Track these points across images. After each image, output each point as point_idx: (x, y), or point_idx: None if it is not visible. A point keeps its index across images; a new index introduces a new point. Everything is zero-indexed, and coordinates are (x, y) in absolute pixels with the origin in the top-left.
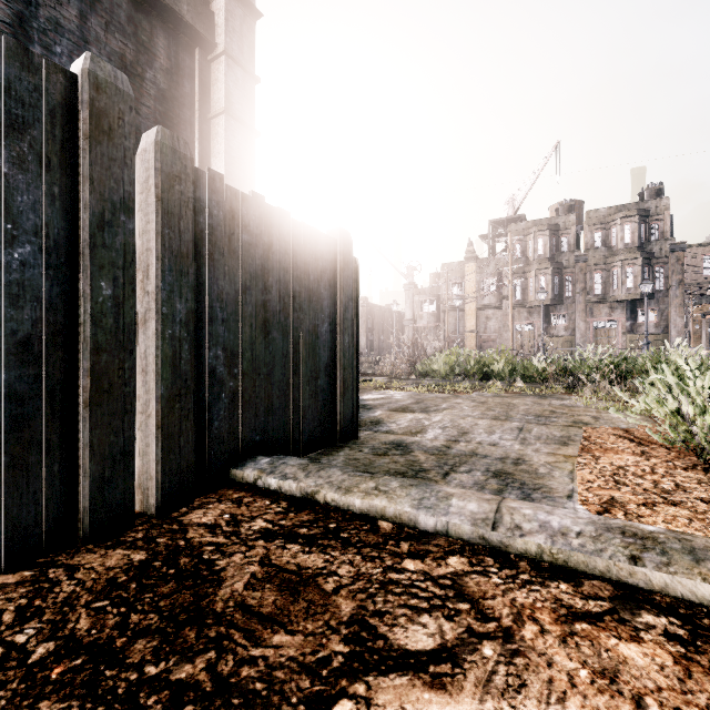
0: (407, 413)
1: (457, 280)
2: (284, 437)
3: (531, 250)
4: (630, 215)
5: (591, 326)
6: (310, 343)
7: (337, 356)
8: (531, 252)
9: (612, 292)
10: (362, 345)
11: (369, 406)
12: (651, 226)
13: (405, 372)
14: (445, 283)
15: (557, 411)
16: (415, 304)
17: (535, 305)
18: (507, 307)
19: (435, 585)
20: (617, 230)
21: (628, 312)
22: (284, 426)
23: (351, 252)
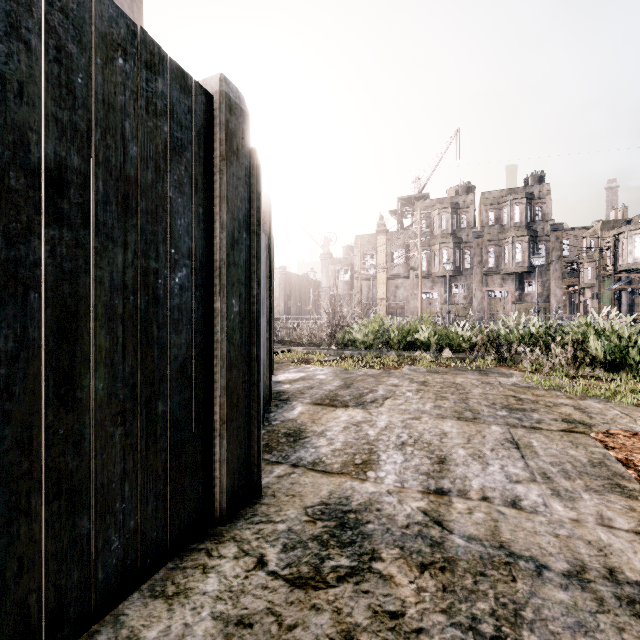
0: (338, 408)
1: (370, 251)
2: (4, 616)
3: (436, 225)
4: (519, 198)
5: (486, 295)
6: (126, 314)
7: (214, 341)
8: (436, 227)
9: (504, 265)
10: (280, 311)
11: (286, 395)
12: (535, 208)
13: (323, 339)
14: (358, 254)
15: (521, 396)
16: (331, 273)
17: (439, 276)
18: (414, 277)
19: None
20: (508, 210)
21: (517, 283)
22: (4, 581)
23: (245, 133)
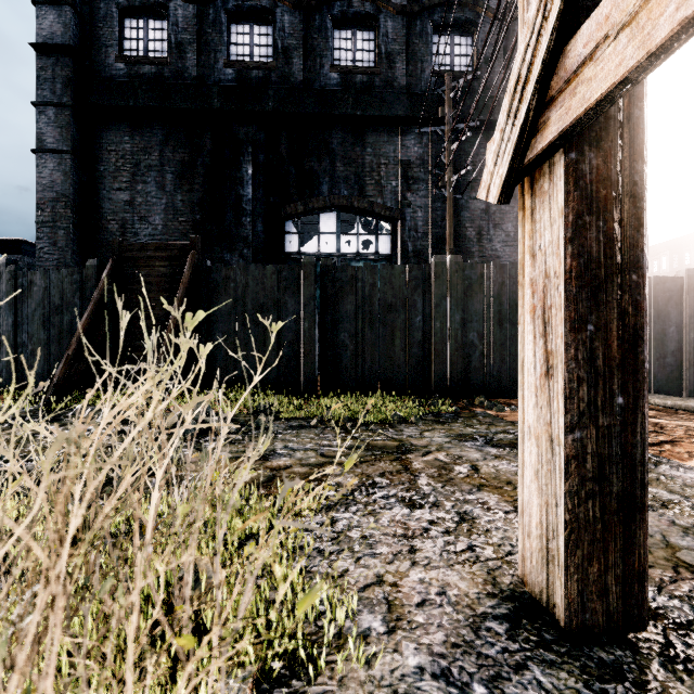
0: None
1: None
2: None
3: None
4: None
5: None
6: (658, 339)
7: (683, 346)
8: None
9: None
10: None
11: None
12: None
13: None
14: None
15: None
16: None
17: None
18: None
19: (688, 418)
20: None
21: None
22: None
23: None
